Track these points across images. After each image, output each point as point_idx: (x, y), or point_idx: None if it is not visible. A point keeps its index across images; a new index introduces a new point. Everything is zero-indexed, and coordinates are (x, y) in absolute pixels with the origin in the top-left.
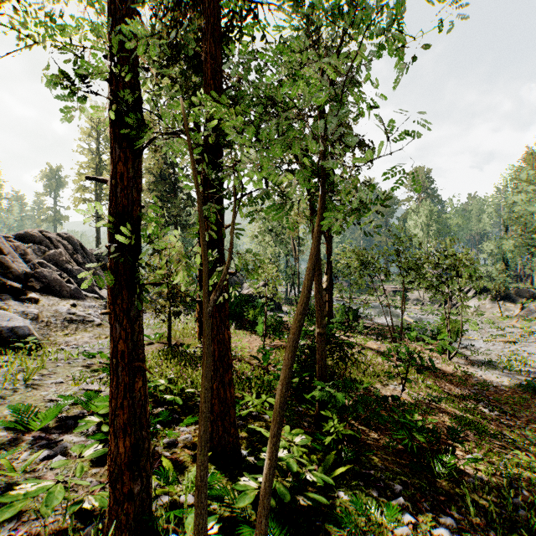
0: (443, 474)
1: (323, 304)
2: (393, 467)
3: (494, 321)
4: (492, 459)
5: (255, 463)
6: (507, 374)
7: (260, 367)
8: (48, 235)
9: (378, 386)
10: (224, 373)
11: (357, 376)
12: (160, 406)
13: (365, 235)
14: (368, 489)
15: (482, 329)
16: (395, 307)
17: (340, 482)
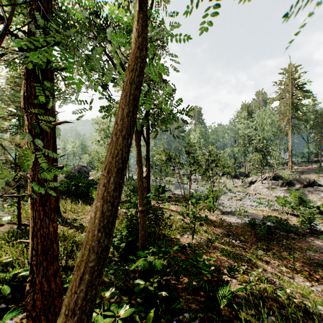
0: (226, 305)
1: (144, 188)
2: (193, 305)
3: (231, 189)
4: (245, 278)
5: None
6: (240, 218)
7: None
8: None
9: (178, 236)
10: (48, 266)
11: (165, 231)
12: None
13: (175, 138)
14: None
15: (226, 193)
16: (184, 184)
17: None
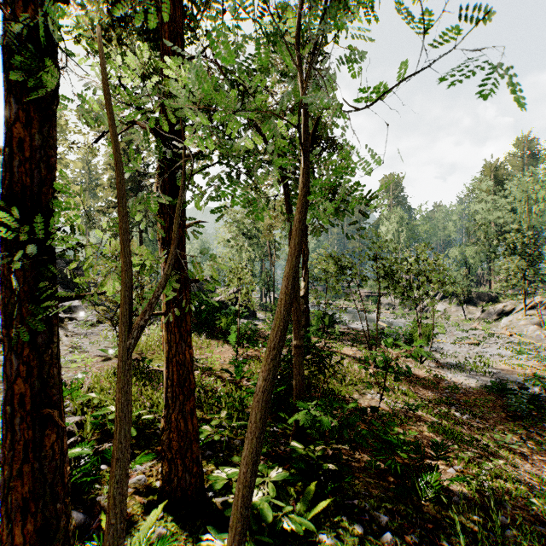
0: (430, 497)
1: (301, 313)
2: (377, 492)
3: (459, 323)
4: (472, 471)
5: (221, 511)
6: (474, 376)
7: (232, 381)
8: None
9: (356, 396)
10: (185, 401)
11: (334, 386)
12: (110, 438)
13: (347, 238)
14: (352, 525)
15: (449, 332)
16: (369, 312)
17: (321, 521)
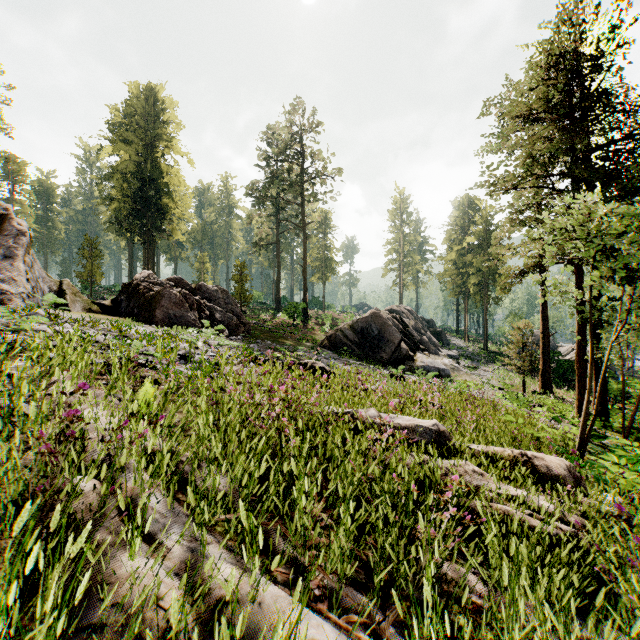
0: None
1: None
2: None
3: None
4: None
5: None
6: None
7: None
8: (401, 309)
9: None
10: (603, 394)
11: None
12: None
13: None
14: None
15: None
16: None
17: None
